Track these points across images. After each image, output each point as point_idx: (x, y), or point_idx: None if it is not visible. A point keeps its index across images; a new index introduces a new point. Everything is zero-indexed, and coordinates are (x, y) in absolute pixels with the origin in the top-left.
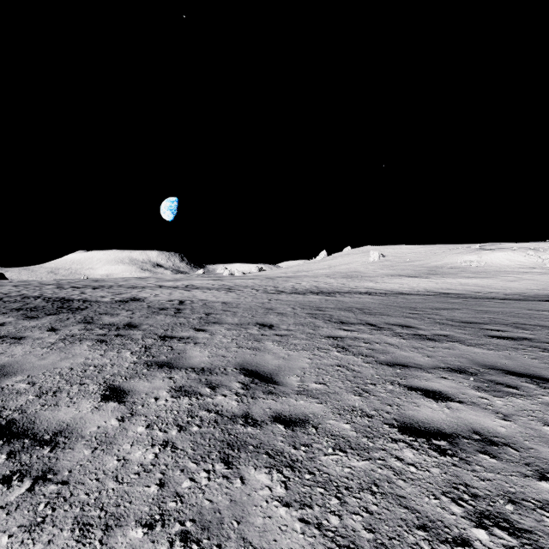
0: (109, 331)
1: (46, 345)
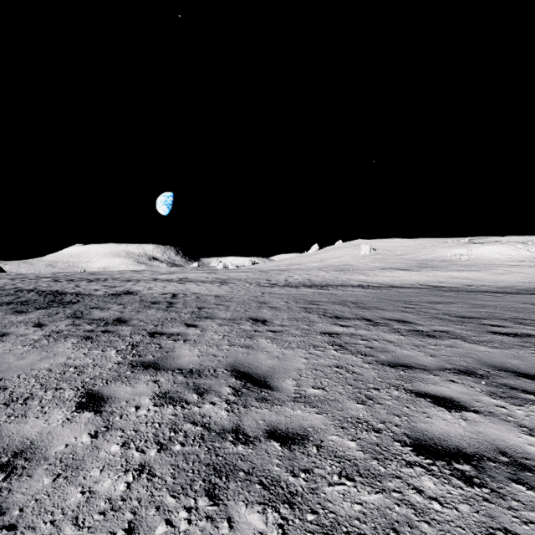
0: (97, 327)
1: (29, 342)
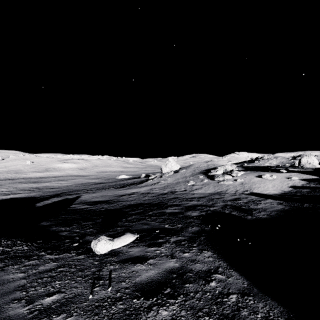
0: None
1: None
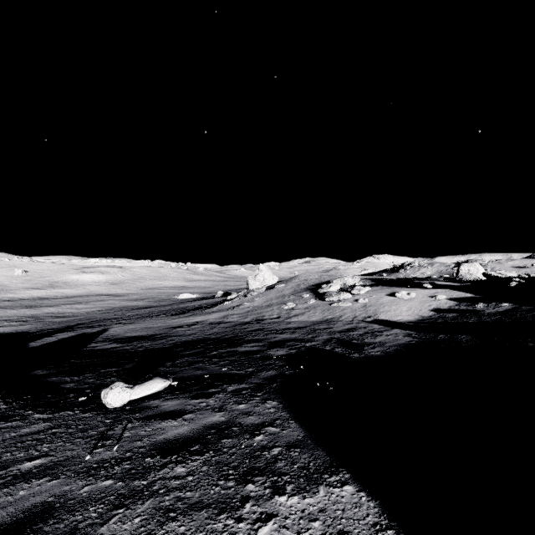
0: None
1: None
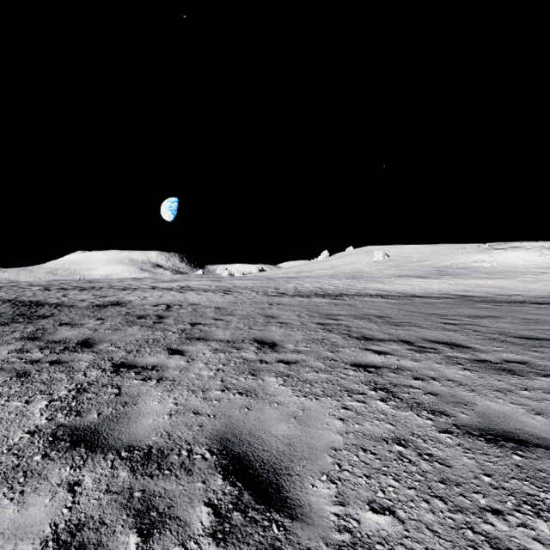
0: (48, 354)
1: None
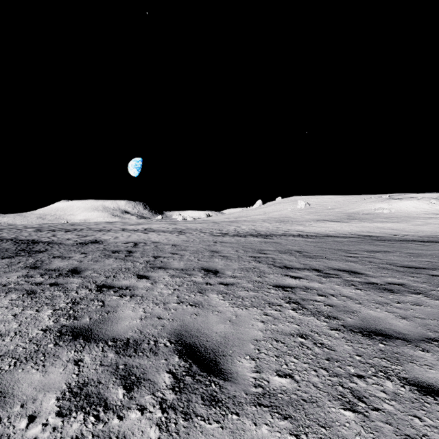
0: (48, 278)
1: None
